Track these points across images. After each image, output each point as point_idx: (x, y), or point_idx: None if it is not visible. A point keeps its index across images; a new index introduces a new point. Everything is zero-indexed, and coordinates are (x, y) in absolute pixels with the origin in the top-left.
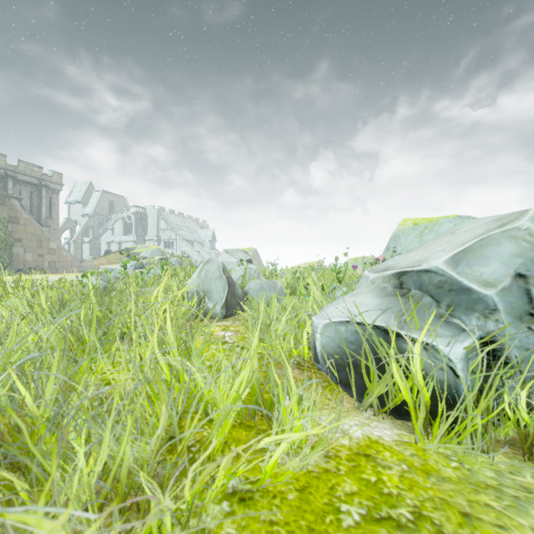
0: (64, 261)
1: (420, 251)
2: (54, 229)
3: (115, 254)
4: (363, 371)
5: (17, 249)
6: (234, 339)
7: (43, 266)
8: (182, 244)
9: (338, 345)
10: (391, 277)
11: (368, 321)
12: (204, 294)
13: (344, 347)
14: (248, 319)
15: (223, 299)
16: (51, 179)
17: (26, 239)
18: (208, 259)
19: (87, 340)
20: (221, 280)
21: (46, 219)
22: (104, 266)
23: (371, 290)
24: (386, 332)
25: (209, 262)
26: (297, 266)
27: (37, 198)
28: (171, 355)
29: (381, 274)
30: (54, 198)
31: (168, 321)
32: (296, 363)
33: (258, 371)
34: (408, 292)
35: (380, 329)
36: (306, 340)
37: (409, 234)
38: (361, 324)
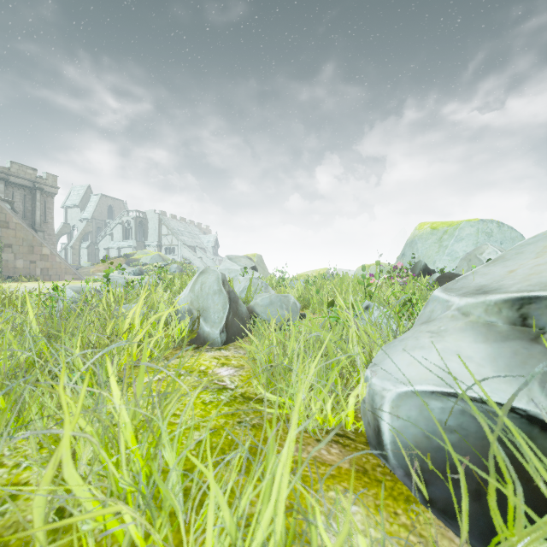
0: (58, 268)
1: (534, 261)
2: (49, 234)
3: (113, 261)
4: (490, 501)
5: (6, 255)
6: (236, 381)
7: (35, 273)
8: (184, 250)
9: (424, 432)
10: (502, 305)
11: (490, 396)
12: (199, 313)
13: (448, 449)
14: (256, 355)
15: (222, 320)
16: (46, 182)
17: (16, 245)
18: (204, 268)
19: (0, 403)
20: (220, 296)
21: (40, 223)
22: (102, 273)
23: (467, 327)
24: (531, 420)
25: (205, 272)
26: (304, 273)
27: (30, 202)
28: (109, 469)
29: (481, 300)
30: (49, 201)
31: (115, 389)
32: (330, 430)
33: (284, 516)
34: (541, 333)
35: (518, 414)
36: (353, 405)
37: (426, 240)
38: (476, 399)
